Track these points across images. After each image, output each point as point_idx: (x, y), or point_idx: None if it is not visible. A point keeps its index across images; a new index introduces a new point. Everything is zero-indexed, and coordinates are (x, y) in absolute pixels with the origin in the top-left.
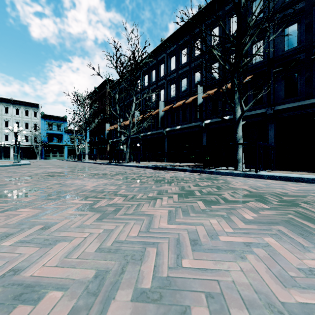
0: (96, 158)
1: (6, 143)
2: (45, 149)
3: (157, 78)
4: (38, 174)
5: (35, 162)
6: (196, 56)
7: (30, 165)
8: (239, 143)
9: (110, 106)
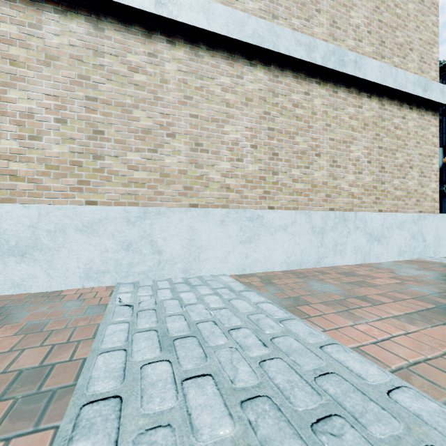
0: None
1: None
2: None
3: None
4: None
5: None
6: None
7: None
8: None
9: None
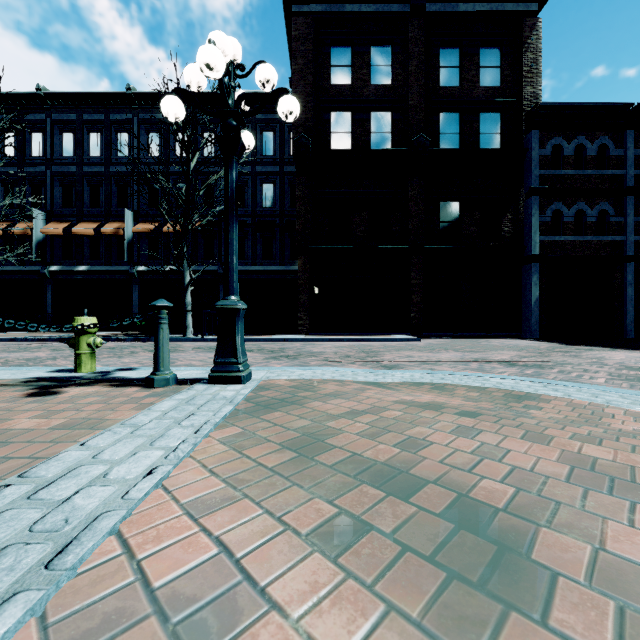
0: None
1: None
2: None
3: (23, 155)
4: None
5: None
6: (121, 157)
7: None
8: (188, 311)
9: None
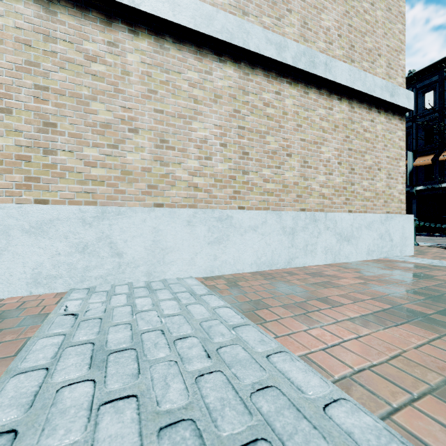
0: None
1: None
2: None
3: None
4: None
5: None
6: None
7: None
8: None
9: None
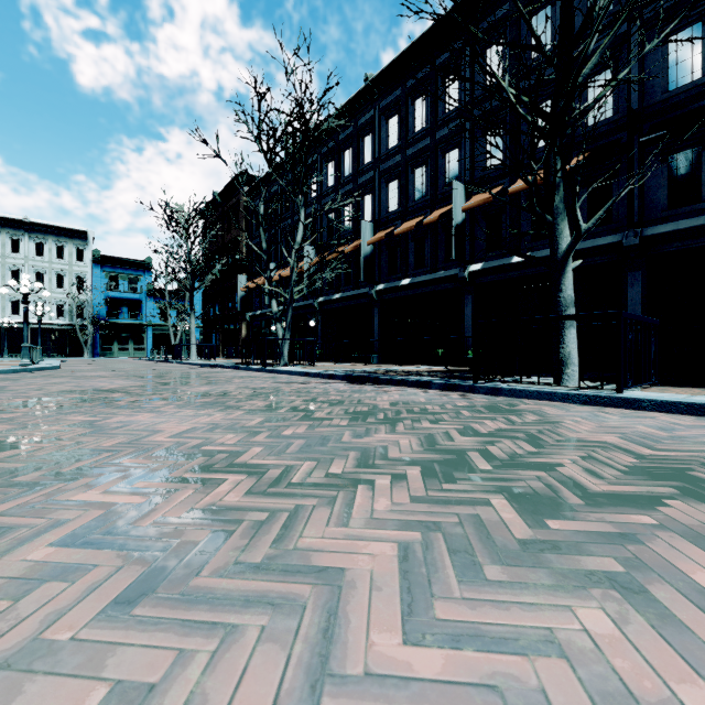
0: (217, 354)
1: (14, 321)
2: (101, 335)
3: (357, 167)
4: (56, 395)
5: (75, 364)
6: (449, 113)
7: (58, 371)
8: (571, 316)
9: (249, 234)
